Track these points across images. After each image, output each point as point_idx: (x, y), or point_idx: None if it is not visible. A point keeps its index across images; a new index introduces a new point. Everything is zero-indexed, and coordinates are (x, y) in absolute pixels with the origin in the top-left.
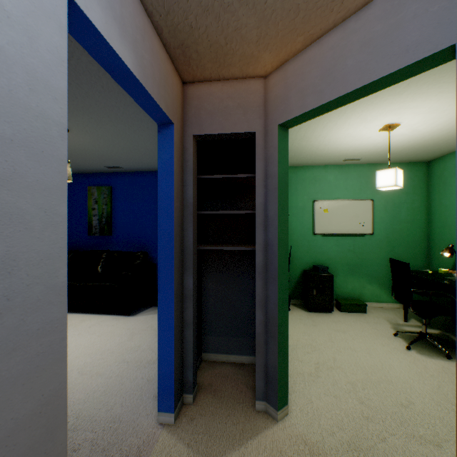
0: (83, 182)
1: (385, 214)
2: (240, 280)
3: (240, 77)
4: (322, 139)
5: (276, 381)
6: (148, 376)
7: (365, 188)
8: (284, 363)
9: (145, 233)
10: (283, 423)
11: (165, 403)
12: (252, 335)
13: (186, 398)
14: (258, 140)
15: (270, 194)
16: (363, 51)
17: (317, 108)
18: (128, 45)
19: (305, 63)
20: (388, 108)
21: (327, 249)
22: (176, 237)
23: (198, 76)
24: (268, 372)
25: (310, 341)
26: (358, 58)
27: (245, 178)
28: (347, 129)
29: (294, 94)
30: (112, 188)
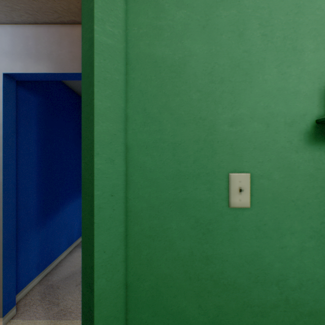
0: None
1: None
2: None
3: None
4: None
5: None
6: None
7: None
8: None
9: None
10: None
11: None
12: None
13: None
14: None
15: None
16: None
17: None
18: (44, 61)
19: None
20: None
21: None
22: None
23: None
24: None
25: None
26: None
27: None
28: None
29: None
30: None
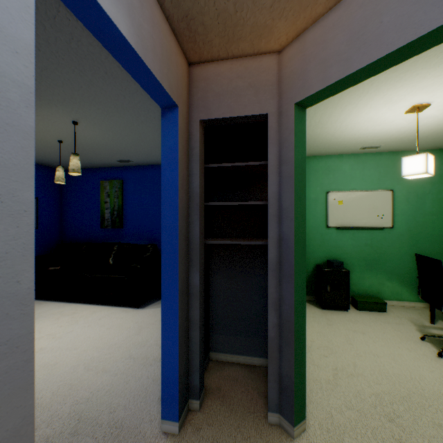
0: (96, 176)
1: (407, 206)
2: (250, 277)
3: (251, 54)
4: (339, 125)
5: (292, 393)
6: (154, 375)
7: (384, 178)
8: (301, 372)
9: (154, 225)
10: (300, 442)
11: (169, 410)
12: (263, 336)
13: (192, 404)
14: (271, 122)
15: (284, 182)
16: (405, 2)
17: (342, 79)
18: (122, 8)
19: (328, 29)
20: (419, 85)
21: (342, 243)
22: (181, 230)
23: (204, 55)
24: (283, 381)
25: (325, 343)
26: (398, 11)
27: (256, 166)
28: (368, 112)
29: (314, 67)
30: (123, 181)
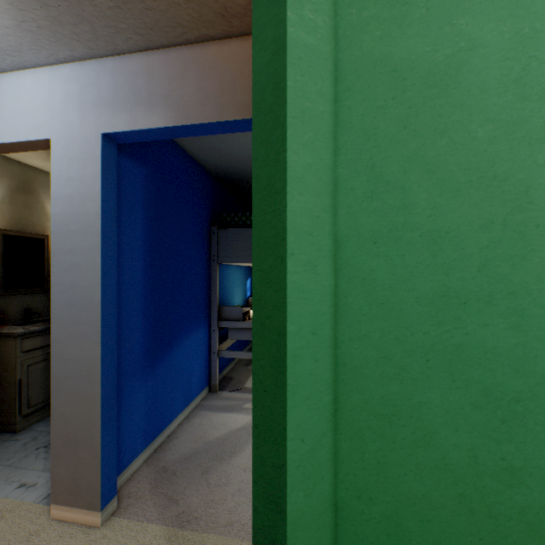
0: None
1: None
2: None
3: None
4: None
5: None
6: None
7: None
8: None
9: None
10: None
11: None
12: None
13: None
14: None
15: None
16: None
17: None
18: (159, 108)
19: None
20: None
21: None
22: None
23: None
24: None
25: None
26: None
27: None
28: None
29: None
30: None
